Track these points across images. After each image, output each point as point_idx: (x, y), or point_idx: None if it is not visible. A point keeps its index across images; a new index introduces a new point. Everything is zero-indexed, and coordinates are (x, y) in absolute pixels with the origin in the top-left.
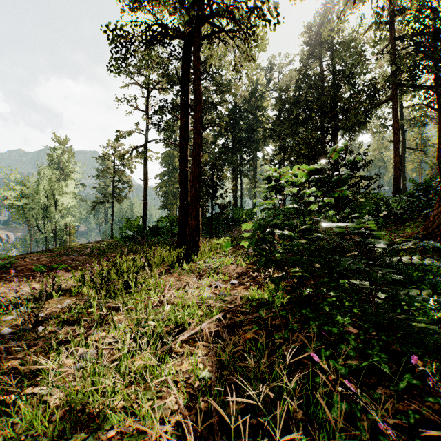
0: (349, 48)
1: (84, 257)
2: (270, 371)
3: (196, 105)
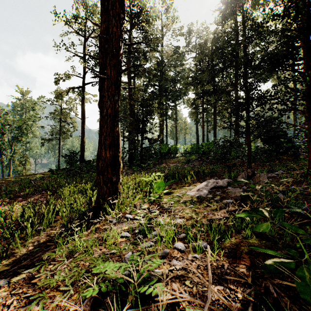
0: None
1: None
2: None
3: None
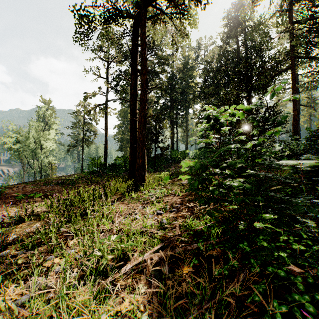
0: (258, 29)
1: (58, 187)
2: (214, 318)
3: (143, 69)
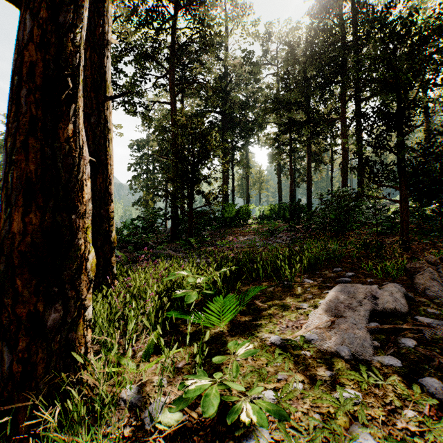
0: None
1: None
2: None
3: None
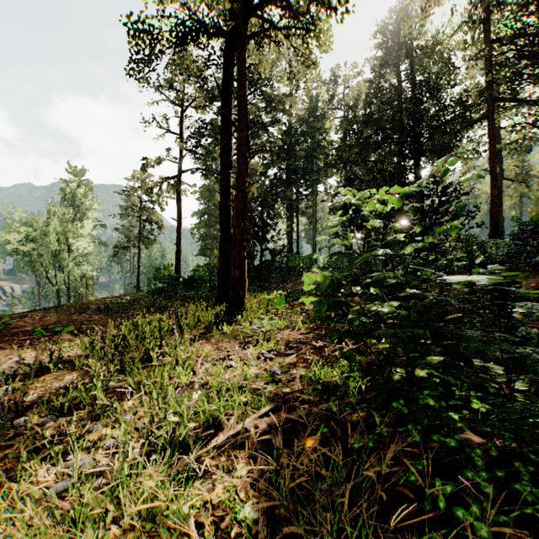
0: (433, 53)
1: (99, 316)
2: (350, 509)
3: (241, 122)
